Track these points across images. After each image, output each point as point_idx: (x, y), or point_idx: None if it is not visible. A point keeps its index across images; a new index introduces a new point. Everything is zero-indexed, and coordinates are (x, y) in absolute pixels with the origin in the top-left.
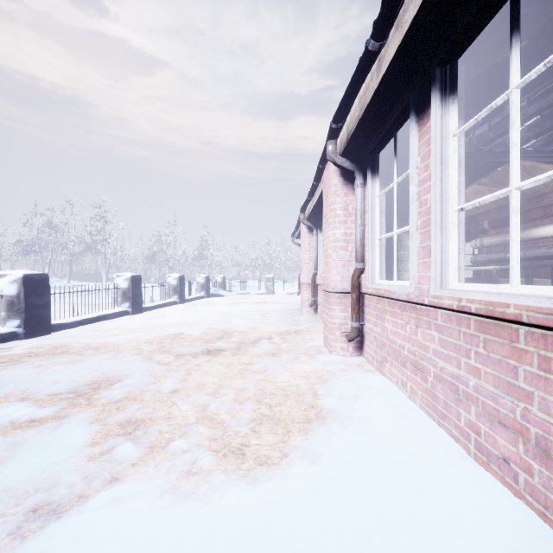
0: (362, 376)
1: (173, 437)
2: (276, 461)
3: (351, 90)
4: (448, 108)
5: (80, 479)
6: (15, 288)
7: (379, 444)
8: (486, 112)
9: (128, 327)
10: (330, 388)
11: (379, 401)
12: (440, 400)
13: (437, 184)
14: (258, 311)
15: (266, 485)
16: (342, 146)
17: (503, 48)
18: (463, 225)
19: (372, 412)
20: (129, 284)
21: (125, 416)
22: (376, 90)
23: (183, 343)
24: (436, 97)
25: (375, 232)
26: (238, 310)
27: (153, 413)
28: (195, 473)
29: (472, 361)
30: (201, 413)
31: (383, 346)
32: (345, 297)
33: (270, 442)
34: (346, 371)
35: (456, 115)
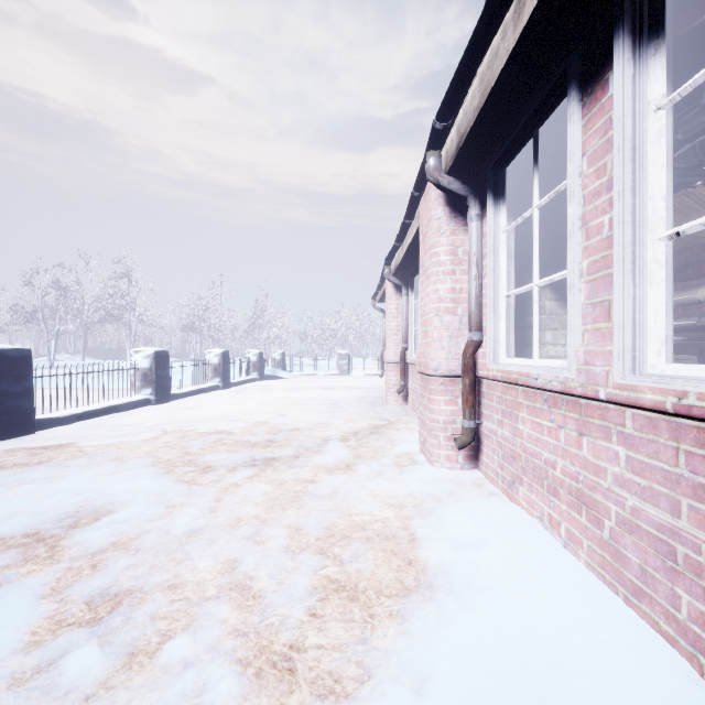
0: (482, 504)
1: (173, 630)
2: (350, 690)
3: (469, 59)
4: (645, 63)
5: None
6: None
7: (534, 649)
8: None
9: (146, 422)
10: (436, 527)
11: (517, 553)
12: (630, 563)
13: (626, 194)
14: (328, 399)
15: None
16: (449, 159)
17: (692, 10)
18: (670, 265)
19: (510, 576)
20: (151, 363)
21: (101, 584)
22: (512, 52)
23: (218, 448)
24: (625, 45)
25: (499, 285)
26: (301, 398)
27: (149, 577)
28: None
29: None
30: (228, 577)
31: (514, 459)
32: (452, 383)
33: (340, 642)
34: (456, 495)
35: (663, 72)
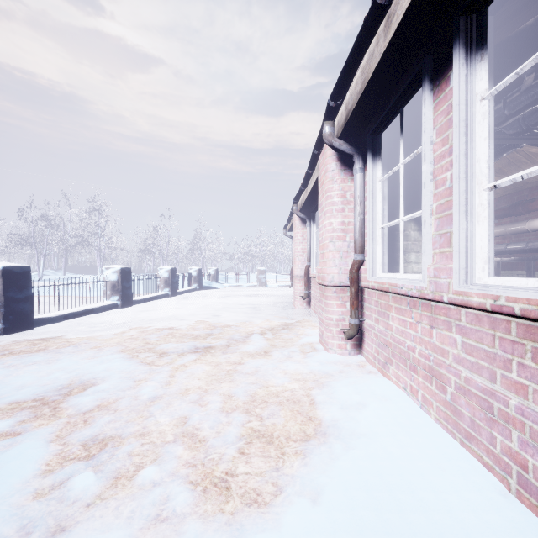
0: (363, 379)
1: (144, 462)
2: (268, 500)
3: (353, 58)
4: (474, 67)
5: (16, 529)
6: None
7: (395, 474)
8: (533, 62)
9: (115, 321)
10: (329, 394)
11: (387, 412)
12: (464, 416)
13: (461, 158)
14: (250, 304)
15: None
16: (340, 127)
17: (517, 19)
18: (492, 208)
19: (381, 427)
20: (118, 277)
21: (92, 433)
22: (383, 54)
23: (170, 339)
24: (460, 54)
25: (376, 220)
26: (230, 303)
27: (125, 428)
28: (165, 519)
29: (513, 375)
30: (181, 428)
31: (386, 346)
32: (342, 291)
33: (260, 470)
34: (345, 372)
35: (486, 74)
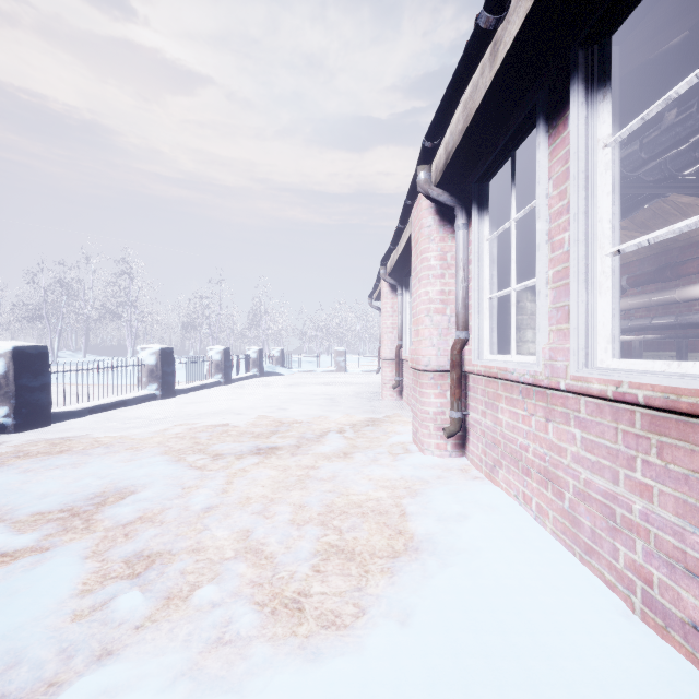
0: (467, 486)
1: (200, 581)
2: (348, 622)
3: (453, 90)
4: (596, 107)
5: (55, 653)
6: (1, 364)
7: (499, 594)
8: (660, 107)
9: (154, 415)
10: (424, 504)
11: (494, 524)
12: (584, 527)
13: (580, 217)
14: (326, 394)
15: (334, 665)
16: (438, 173)
17: (658, 39)
18: (617, 276)
19: (485, 542)
20: (157, 360)
21: (135, 548)
22: (489, 88)
23: (225, 438)
24: (579, 91)
25: (483, 288)
26: (300, 393)
27: (175, 543)
28: (228, 642)
29: (637, 474)
30: (243, 542)
31: (495, 445)
32: (441, 377)
33: (339, 590)
34: (444, 478)
35: (609, 116)
